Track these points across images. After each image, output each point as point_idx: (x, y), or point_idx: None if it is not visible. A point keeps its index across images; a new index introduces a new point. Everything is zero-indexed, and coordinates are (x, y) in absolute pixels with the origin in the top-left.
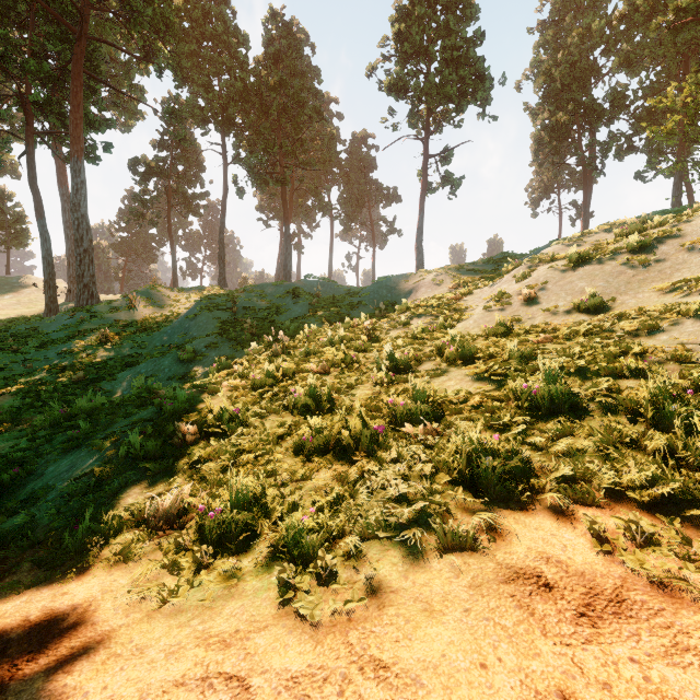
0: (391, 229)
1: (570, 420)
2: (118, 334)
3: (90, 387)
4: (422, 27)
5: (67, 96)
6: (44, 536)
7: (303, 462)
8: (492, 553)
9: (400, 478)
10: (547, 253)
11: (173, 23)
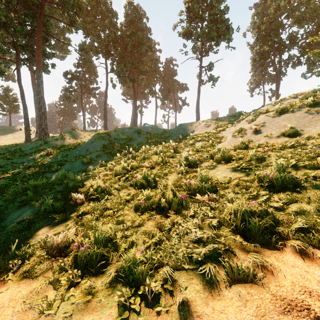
0: (183, 103)
1: (294, 193)
2: (56, 151)
3: (41, 175)
4: (199, 5)
5: (35, 43)
6: None
7: (139, 215)
8: (266, 286)
9: (196, 227)
10: (263, 109)
11: (82, 7)
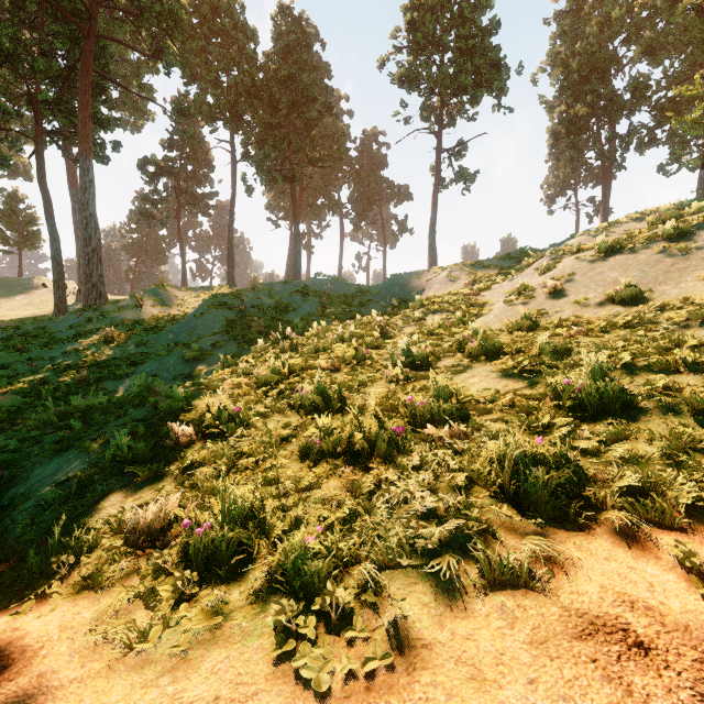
0: (402, 227)
1: (623, 421)
2: (124, 333)
3: (93, 387)
4: (435, 17)
5: (76, 96)
6: (12, 551)
7: (310, 467)
8: (554, 593)
9: (425, 489)
10: (571, 244)
11: (181, 19)
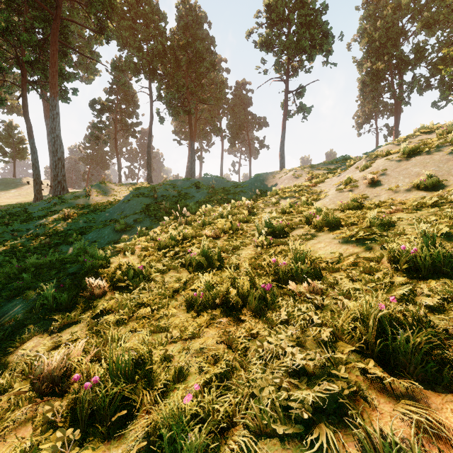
0: (261, 144)
1: None
2: (77, 213)
3: (52, 249)
4: (284, 2)
5: (48, 58)
6: None
7: (194, 316)
8: None
9: (293, 343)
10: (381, 150)
11: (116, 7)
